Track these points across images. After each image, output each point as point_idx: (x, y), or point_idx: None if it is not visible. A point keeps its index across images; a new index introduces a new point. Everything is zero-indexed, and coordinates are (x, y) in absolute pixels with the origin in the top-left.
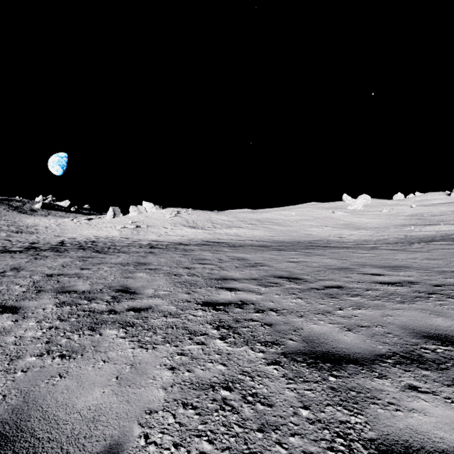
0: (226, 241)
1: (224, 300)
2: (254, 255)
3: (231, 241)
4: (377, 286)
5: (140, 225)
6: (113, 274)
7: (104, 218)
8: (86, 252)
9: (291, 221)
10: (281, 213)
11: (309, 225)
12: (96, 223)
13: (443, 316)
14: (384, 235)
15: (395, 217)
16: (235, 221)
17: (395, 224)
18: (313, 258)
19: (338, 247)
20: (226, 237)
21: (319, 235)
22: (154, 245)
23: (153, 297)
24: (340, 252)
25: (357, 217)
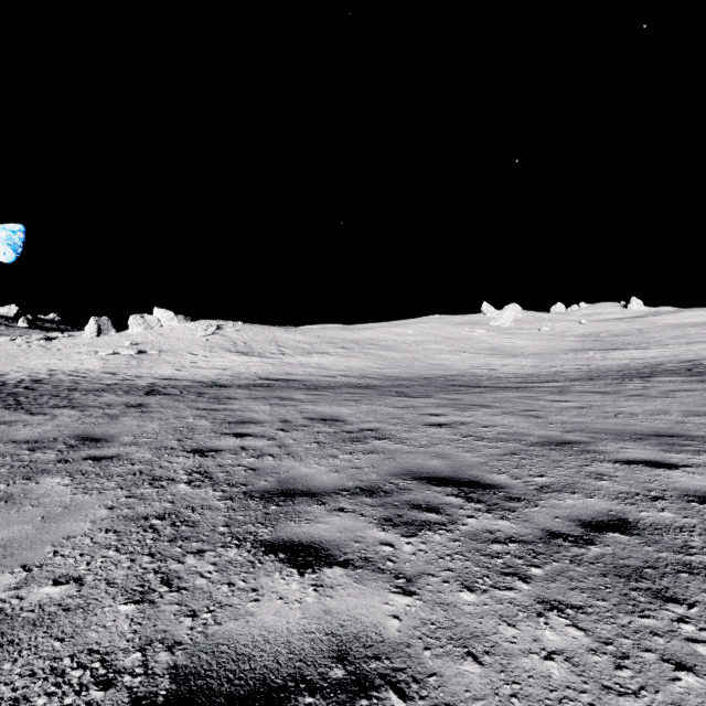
0: (301, 378)
1: (271, 650)
2: (355, 409)
3: (310, 378)
4: None
5: (147, 349)
6: None
7: (80, 337)
8: None
9: (409, 344)
10: (392, 330)
11: (437, 349)
12: (61, 346)
13: None
14: (555, 365)
15: (561, 338)
16: (317, 343)
17: (564, 348)
18: (476, 414)
19: (499, 387)
20: (302, 370)
21: (455, 365)
22: (160, 387)
23: None
24: (512, 399)
25: (506, 337)
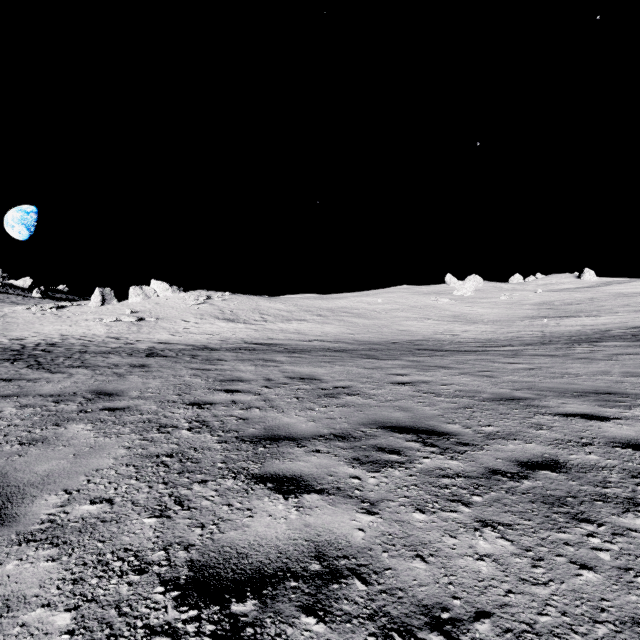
0: (282, 342)
1: (264, 551)
2: (330, 369)
3: (290, 342)
4: (638, 458)
5: (145, 316)
6: (5, 431)
7: (86, 306)
8: (12, 366)
9: (378, 311)
10: (363, 299)
11: (404, 317)
12: (70, 314)
13: None
14: (512, 331)
15: (518, 306)
16: (295, 311)
17: (521, 316)
18: (436, 374)
19: (459, 351)
20: (282, 335)
21: (421, 331)
22: (159, 350)
23: (35, 542)
24: (470, 361)
25: (468, 306)
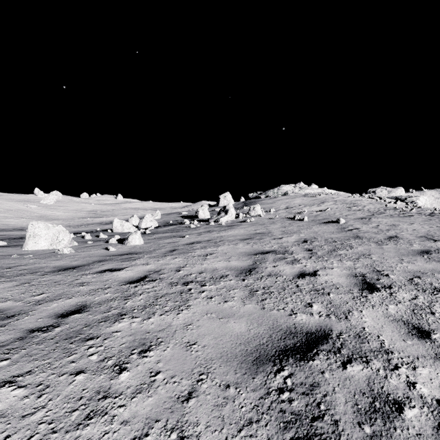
0: None
1: (14, 237)
2: None
3: None
4: None
5: None
6: None
7: None
8: None
9: None
10: None
11: (3, 216)
12: None
13: (75, 232)
14: (70, 223)
15: (80, 212)
16: None
17: (79, 217)
18: None
19: None
20: None
21: (18, 224)
22: None
23: None
24: None
25: (50, 211)
